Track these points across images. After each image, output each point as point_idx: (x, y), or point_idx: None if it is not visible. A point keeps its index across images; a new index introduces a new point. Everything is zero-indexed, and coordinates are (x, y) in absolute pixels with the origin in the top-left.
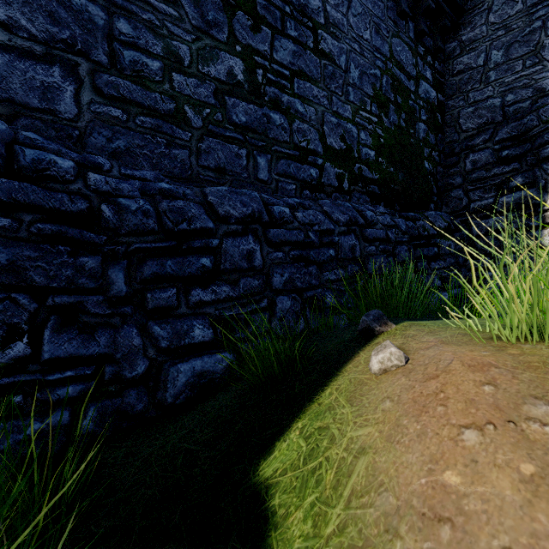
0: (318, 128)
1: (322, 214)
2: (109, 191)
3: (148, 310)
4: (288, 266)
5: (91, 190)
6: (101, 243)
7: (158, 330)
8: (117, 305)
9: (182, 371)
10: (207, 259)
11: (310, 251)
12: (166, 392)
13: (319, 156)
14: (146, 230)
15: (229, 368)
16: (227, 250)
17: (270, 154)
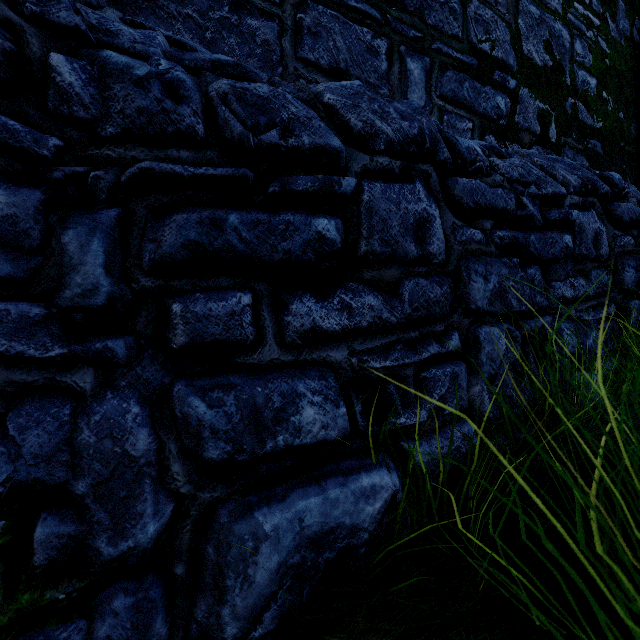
0: (509, 21)
1: (536, 168)
2: (77, 28)
3: (175, 351)
4: (493, 261)
5: (26, 17)
6: (43, 152)
7: (199, 409)
8: (91, 334)
9: (268, 535)
10: (328, 221)
11: (530, 235)
12: (222, 604)
13: (510, 74)
14: (171, 129)
15: (388, 511)
16: (374, 206)
17: (429, 57)
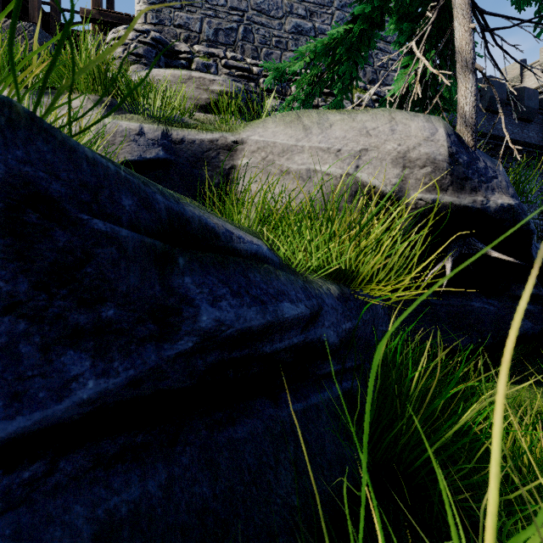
0: None
1: None
2: None
3: None
4: None
5: None
6: None
7: None
8: None
9: None
10: None
11: None
12: None
13: None
14: None
15: None
16: None
17: None
